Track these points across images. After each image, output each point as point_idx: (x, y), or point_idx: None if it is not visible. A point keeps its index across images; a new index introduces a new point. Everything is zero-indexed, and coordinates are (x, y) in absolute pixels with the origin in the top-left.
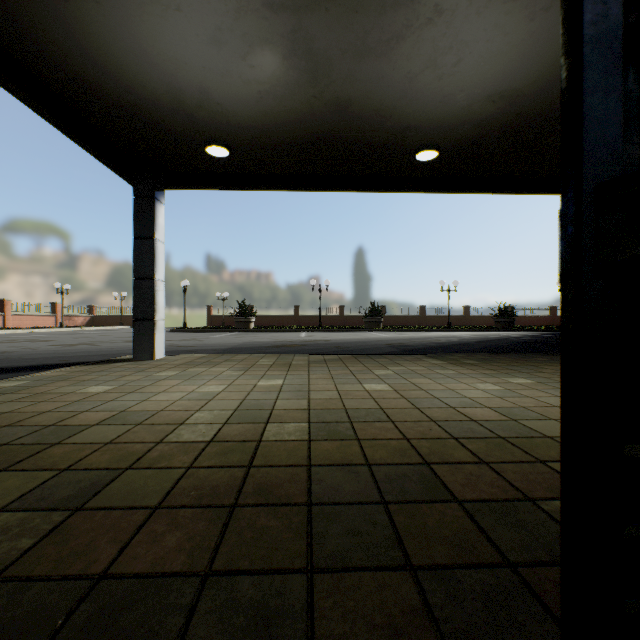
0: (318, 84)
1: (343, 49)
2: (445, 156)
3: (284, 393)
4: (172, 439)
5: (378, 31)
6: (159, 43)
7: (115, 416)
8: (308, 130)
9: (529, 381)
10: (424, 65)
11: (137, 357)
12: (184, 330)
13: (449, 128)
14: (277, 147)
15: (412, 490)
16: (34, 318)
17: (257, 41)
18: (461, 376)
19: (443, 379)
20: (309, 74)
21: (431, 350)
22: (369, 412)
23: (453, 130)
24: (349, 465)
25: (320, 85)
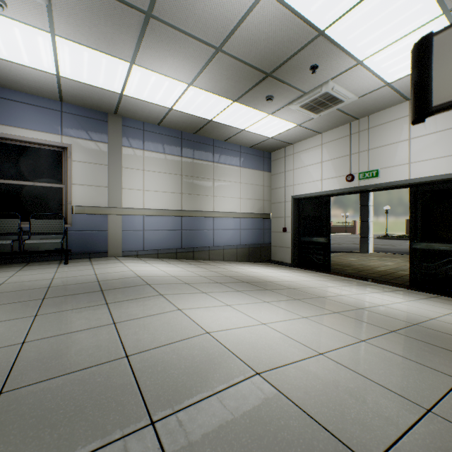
0: None
1: None
2: None
3: None
4: (374, 269)
5: None
6: None
7: (360, 264)
8: None
9: None
10: None
11: (361, 251)
12: (385, 238)
13: None
14: None
15: None
16: None
17: None
18: None
19: None
20: None
21: None
22: None
23: None
24: None
25: None
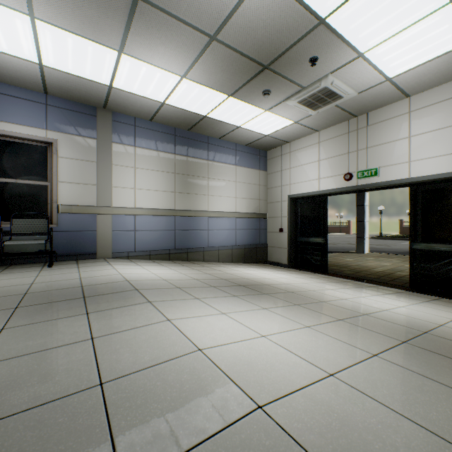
0: None
1: None
2: None
3: None
4: (371, 270)
5: None
6: None
7: (357, 265)
8: None
9: None
10: None
11: (357, 252)
12: (379, 238)
13: None
14: None
15: None
16: None
17: None
18: None
19: None
20: None
21: None
22: None
23: None
24: None
25: None
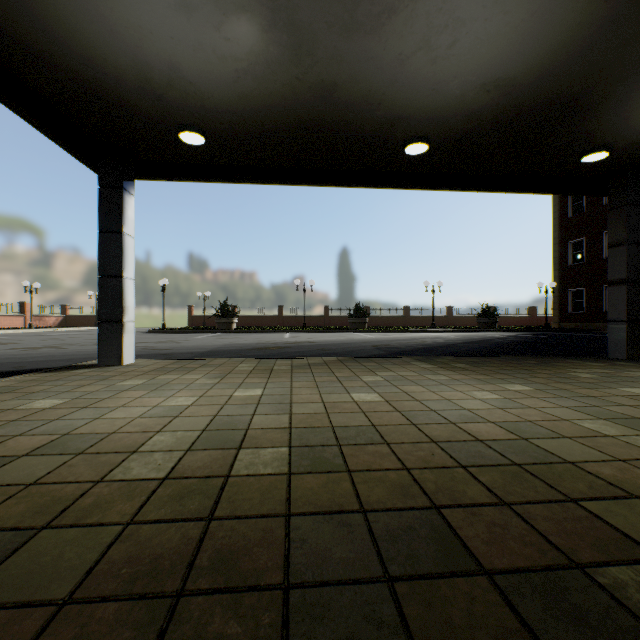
0: (301, 63)
1: (329, 22)
2: (435, 150)
3: (263, 406)
4: (116, 476)
5: (368, 2)
6: (118, 5)
7: (53, 442)
8: (291, 117)
9: (527, 388)
10: (417, 46)
11: (103, 362)
12: (163, 331)
13: (440, 119)
14: (257, 135)
15: (423, 555)
16: (0, 318)
17: (232, 8)
18: (455, 382)
19: (436, 386)
20: (291, 51)
21: (419, 352)
22: (360, 431)
23: (444, 122)
24: (339, 513)
25: (304, 65)
